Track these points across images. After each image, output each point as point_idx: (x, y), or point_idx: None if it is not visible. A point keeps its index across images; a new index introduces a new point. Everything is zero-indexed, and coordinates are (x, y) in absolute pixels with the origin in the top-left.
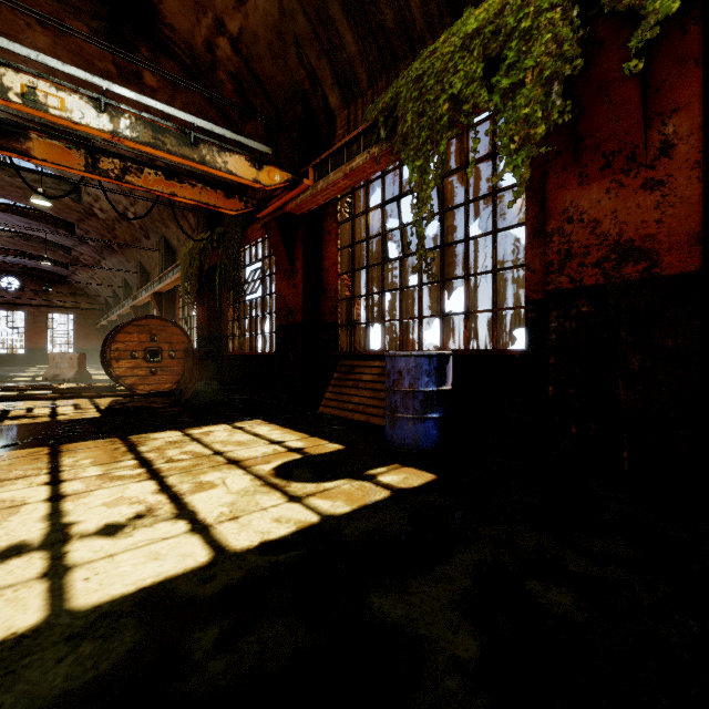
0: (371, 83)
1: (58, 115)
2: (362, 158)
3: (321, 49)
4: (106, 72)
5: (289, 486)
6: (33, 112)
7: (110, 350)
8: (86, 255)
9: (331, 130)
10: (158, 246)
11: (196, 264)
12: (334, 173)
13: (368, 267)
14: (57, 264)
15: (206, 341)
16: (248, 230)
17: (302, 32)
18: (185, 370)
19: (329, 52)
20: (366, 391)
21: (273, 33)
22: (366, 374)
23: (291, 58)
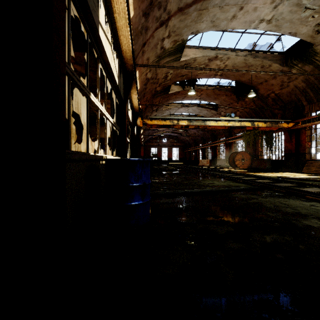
0: (317, 101)
1: (260, 126)
2: (317, 122)
3: (302, 95)
4: (235, 99)
5: (311, 176)
6: (257, 126)
7: (235, 159)
8: (192, 131)
9: (303, 109)
10: (225, 130)
11: (252, 138)
12: (308, 123)
13: (316, 141)
14: (179, 134)
15: (252, 156)
16: (275, 131)
17: (297, 93)
18: (253, 163)
19: (305, 96)
20: (317, 167)
21: (288, 93)
22: (316, 164)
23: (292, 96)
